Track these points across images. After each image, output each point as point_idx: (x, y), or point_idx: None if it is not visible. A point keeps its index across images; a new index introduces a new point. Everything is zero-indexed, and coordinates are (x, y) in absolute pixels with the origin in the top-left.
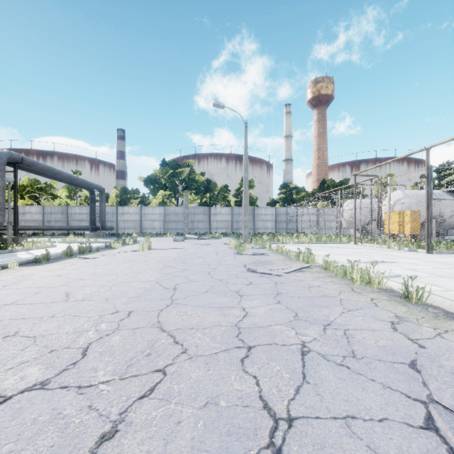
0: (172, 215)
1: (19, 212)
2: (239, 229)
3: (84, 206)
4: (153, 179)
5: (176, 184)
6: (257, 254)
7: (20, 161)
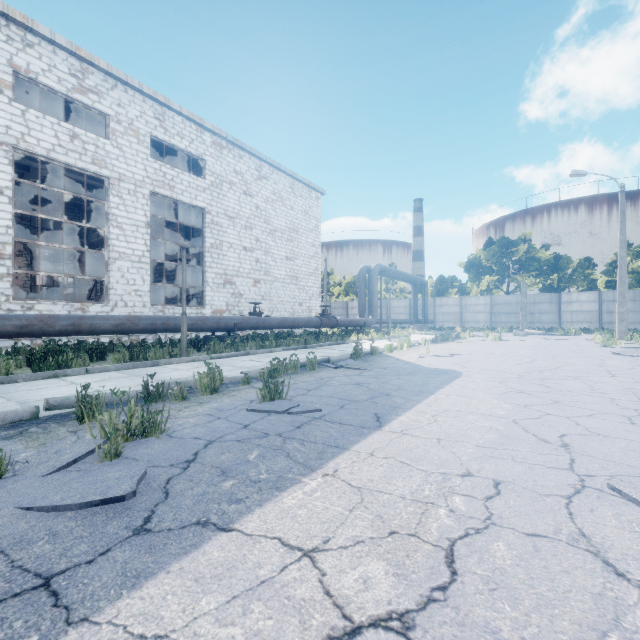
0: (502, 305)
1: (349, 307)
2: (613, 323)
3: (401, 299)
4: (476, 263)
5: (506, 267)
6: (631, 347)
7: (383, 270)
